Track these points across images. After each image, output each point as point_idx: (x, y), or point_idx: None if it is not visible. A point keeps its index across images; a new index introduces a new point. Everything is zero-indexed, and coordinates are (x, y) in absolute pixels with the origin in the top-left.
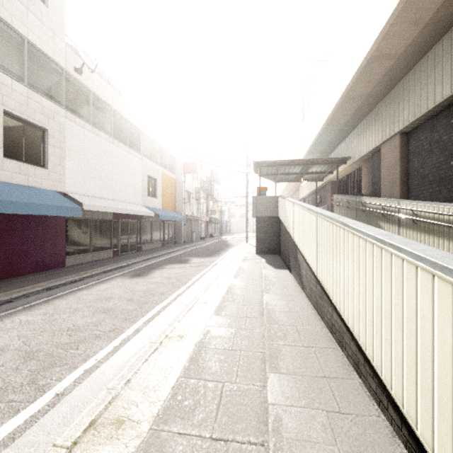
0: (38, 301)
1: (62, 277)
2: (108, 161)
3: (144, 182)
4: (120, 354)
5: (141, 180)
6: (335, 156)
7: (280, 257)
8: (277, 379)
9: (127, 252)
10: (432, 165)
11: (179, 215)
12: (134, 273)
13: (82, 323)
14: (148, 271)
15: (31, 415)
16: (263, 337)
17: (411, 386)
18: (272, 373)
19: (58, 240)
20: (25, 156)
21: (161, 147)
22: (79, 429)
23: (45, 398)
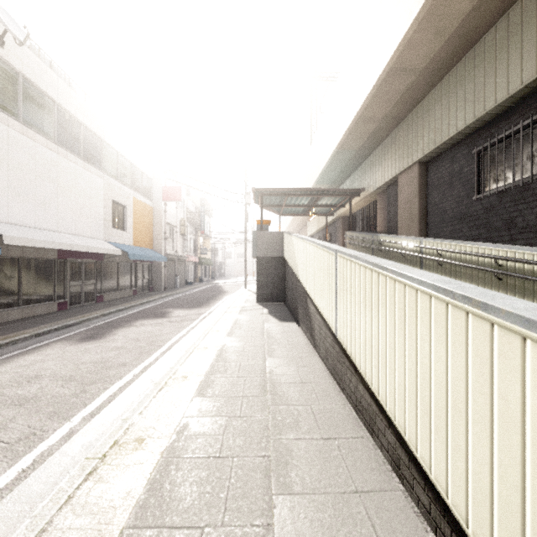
0: None
1: None
2: (50, 176)
3: (106, 209)
4: (27, 486)
5: (102, 205)
6: (347, 188)
7: (286, 306)
8: (289, 507)
9: (80, 304)
10: (453, 199)
11: (158, 254)
12: (85, 335)
13: None
14: (108, 331)
15: None
16: (267, 429)
17: (511, 534)
18: (281, 495)
19: None
20: None
21: (132, 164)
22: None
23: None
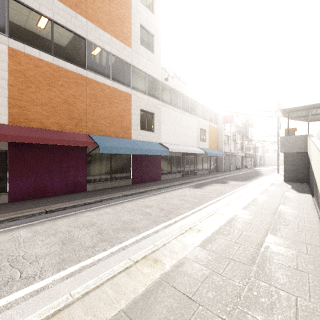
0: (156, 193)
1: (161, 184)
2: (179, 123)
3: (198, 133)
4: (195, 215)
5: (196, 131)
6: None
7: (309, 185)
8: (273, 237)
9: (188, 175)
10: None
11: (220, 152)
12: (194, 186)
13: (176, 203)
14: (202, 186)
15: (169, 223)
16: (271, 223)
17: None
18: (271, 235)
19: (158, 167)
20: (146, 128)
21: (208, 109)
22: (186, 228)
23: (172, 221)
